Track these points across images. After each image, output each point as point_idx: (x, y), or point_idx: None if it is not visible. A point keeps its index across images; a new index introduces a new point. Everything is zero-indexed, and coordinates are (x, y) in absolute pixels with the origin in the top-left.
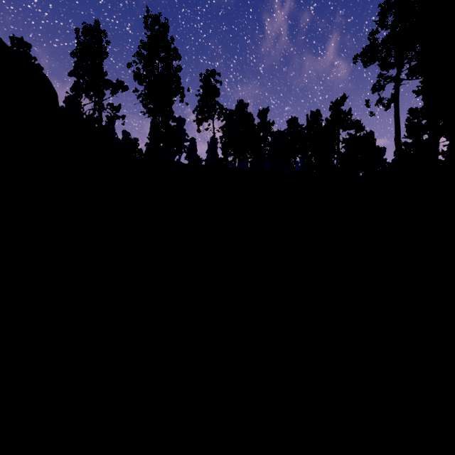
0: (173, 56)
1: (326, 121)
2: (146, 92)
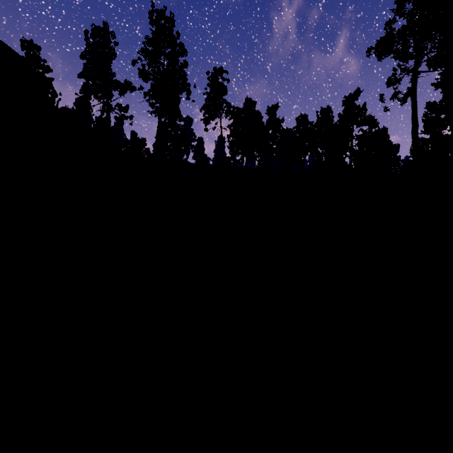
0: (179, 52)
1: (339, 116)
2: (151, 90)
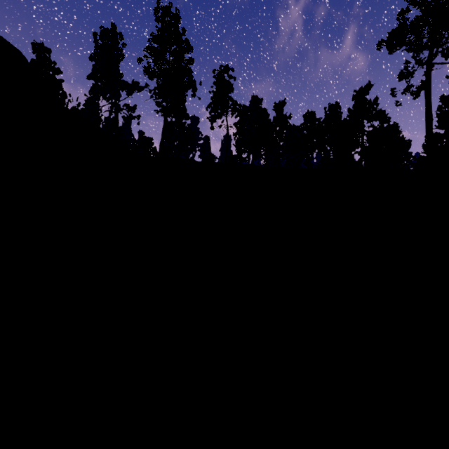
0: (185, 48)
1: (349, 112)
2: (157, 87)
